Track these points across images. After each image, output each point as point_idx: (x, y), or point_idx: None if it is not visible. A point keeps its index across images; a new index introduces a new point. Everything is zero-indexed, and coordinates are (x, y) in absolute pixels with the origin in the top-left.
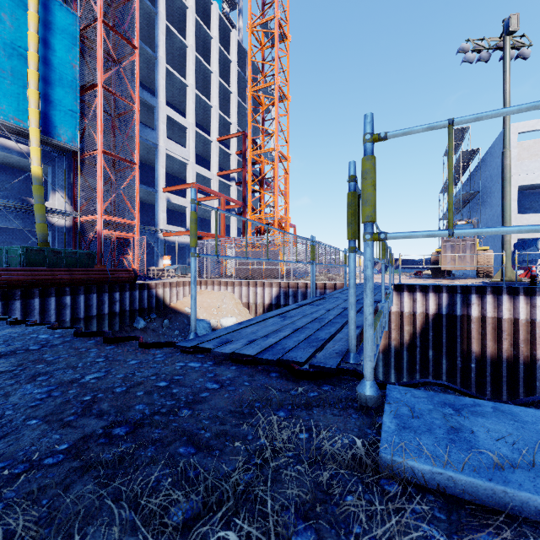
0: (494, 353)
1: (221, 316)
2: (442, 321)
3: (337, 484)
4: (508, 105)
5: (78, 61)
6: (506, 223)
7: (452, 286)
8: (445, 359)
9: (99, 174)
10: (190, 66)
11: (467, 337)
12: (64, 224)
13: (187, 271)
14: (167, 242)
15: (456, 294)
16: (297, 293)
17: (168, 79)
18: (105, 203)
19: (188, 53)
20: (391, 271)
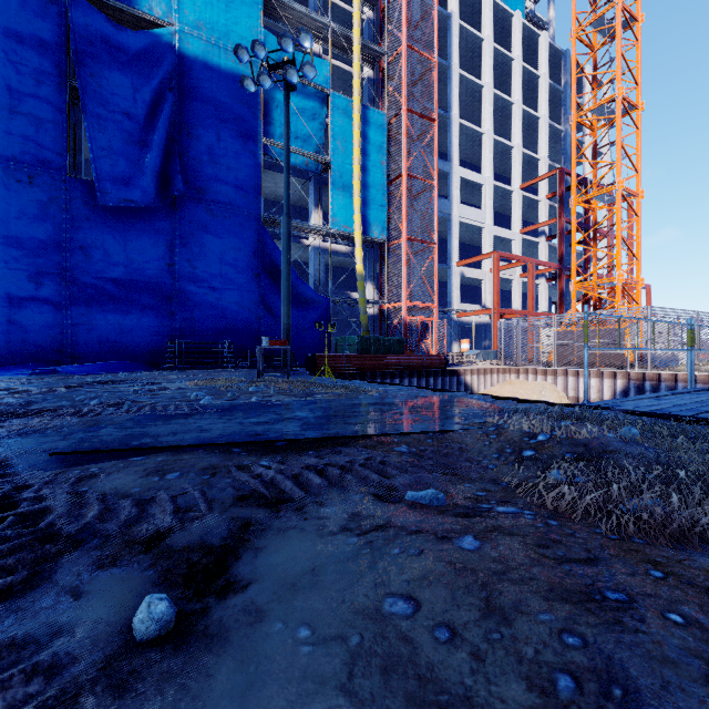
0: None
1: None
2: None
3: (708, 436)
4: None
5: (386, 157)
6: None
7: None
8: None
9: (403, 261)
10: (486, 109)
11: None
12: (373, 312)
13: (489, 356)
14: (460, 323)
15: None
16: (658, 388)
17: (460, 135)
18: (409, 289)
19: (484, 94)
20: None
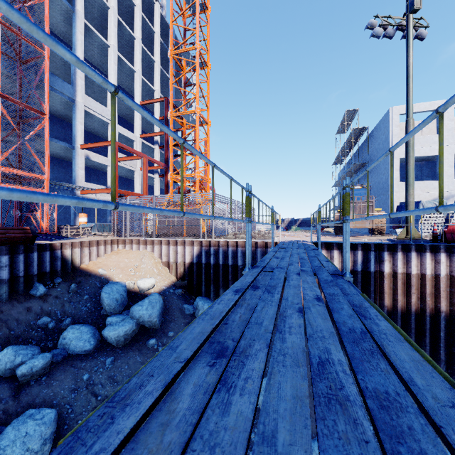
0: (404, 307)
1: (139, 277)
2: (357, 277)
3: None
4: (411, 77)
5: None
6: (410, 185)
7: (366, 244)
8: None
9: None
10: (111, 27)
11: (379, 292)
12: None
13: (105, 229)
14: None
15: (370, 252)
16: (218, 251)
17: (88, 37)
18: (4, 154)
19: (110, 14)
20: (295, 228)
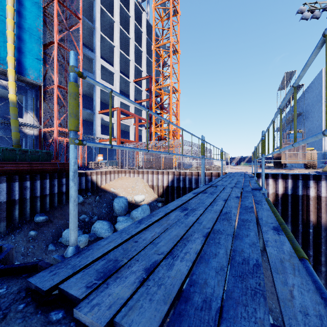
0: (326, 222)
1: (134, 194)
2: (288, 199)
3: None
4: None
5: (42, 26)
6: None
7: (295, 174)
8: (290, 226)
9: (55, 100)
10: (116, 34)
11: (306, 210)
12: (33, 133)
13: (113, 164)
14: None
15: (298, 180)
16: (185, 178)
17: (102, 42)
18: (59, 120)
19: (115, 26)
20: (244, 164)
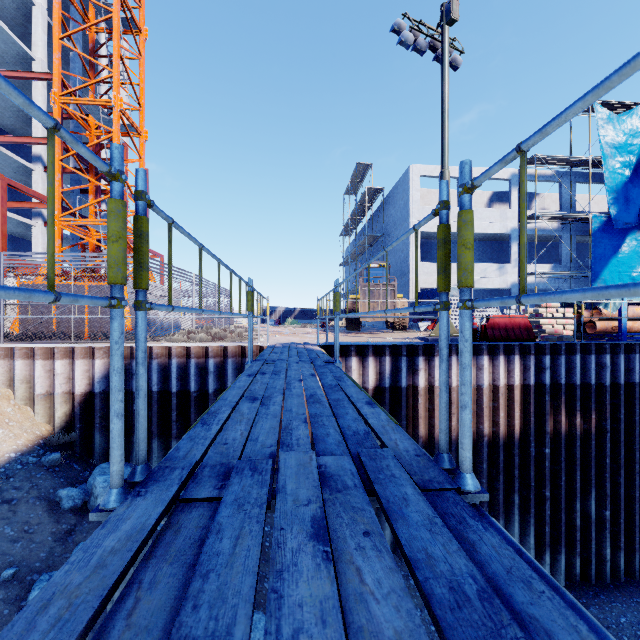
0: None
1: None
2: (384, 397)
3: None
4: (447, 113)
5: None
6: None
7: (396, 346)
8: None
9: None
10: None
11: (412, 416)
12: None
13: None
14: None
15: (400, 358)
16: (150, 367)
17: None
18: None
19: None
20: (291, 322)
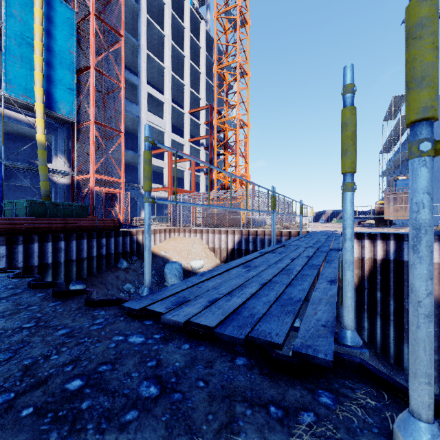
0: None
1: (191, 259)
2: (389, 265)
3: None
4: None
5: (75, 48)
6: None
7: (399, 234)
8: (392, 301)
9: (91, 140)
10: (166, 51)
11: None
12: (64, 182)
13: (164, 220)
14: None
15: (402, 242)
16: (256, 239)
17: (148, 63)
18: (97, 165)
19: (165, 41)
20: (336, 220)
